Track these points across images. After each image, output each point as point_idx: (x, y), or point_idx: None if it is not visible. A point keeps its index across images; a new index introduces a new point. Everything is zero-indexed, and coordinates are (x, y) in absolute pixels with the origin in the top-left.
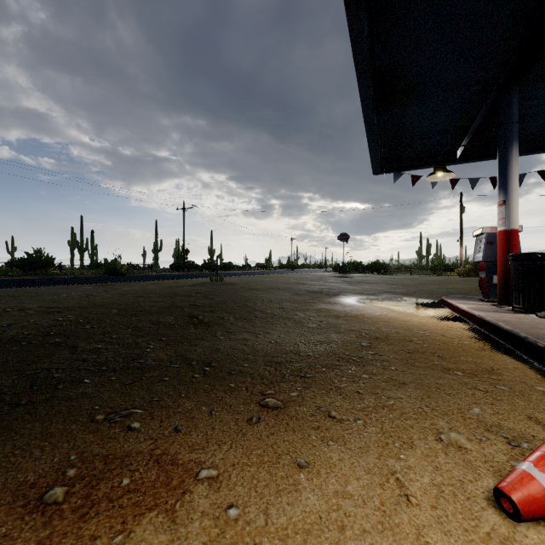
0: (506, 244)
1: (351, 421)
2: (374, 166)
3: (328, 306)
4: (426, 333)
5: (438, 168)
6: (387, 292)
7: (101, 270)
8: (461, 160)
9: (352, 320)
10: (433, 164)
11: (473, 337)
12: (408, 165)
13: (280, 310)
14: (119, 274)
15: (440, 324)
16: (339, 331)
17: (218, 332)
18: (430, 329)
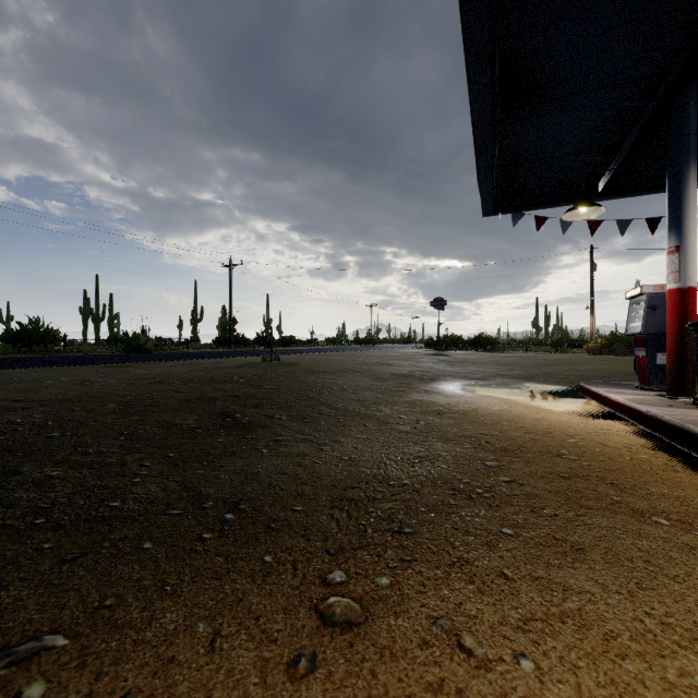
0: (680, 309)
1: (507, 663)
2: (484, 204)
3: (424, 396)
4: (577, 441)
5: (580, 200)
6: (500, 376)
7: (119, 346)
8: (603, 195)
9: (463, 419)
10: (566, 201)
11: (646, 446)
12: (531, 203)
13: (356, 403)
14: (143, 351)
15: (590, 423)
16: (446, 438)
17: (261, 441)
18: (580, 434)
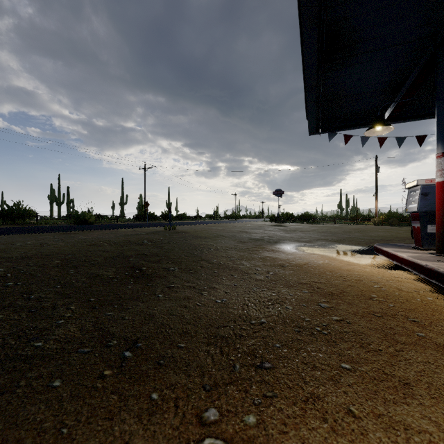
0: None
1: None
2: (310, 126)
3: (271, 254)
4: (381, 287)
5: (377, 122)
6: (320, 239)
7: (72, 220)
8: (389, 121)
9: (299, 270)
10: (364, 125)
11: (428, 290)
12: (340, 126)
13: (226, 259)
14: (88, 223)
15: (385, 273)
16: (289, 285)
17: (158, 288)
18: (382, 281)
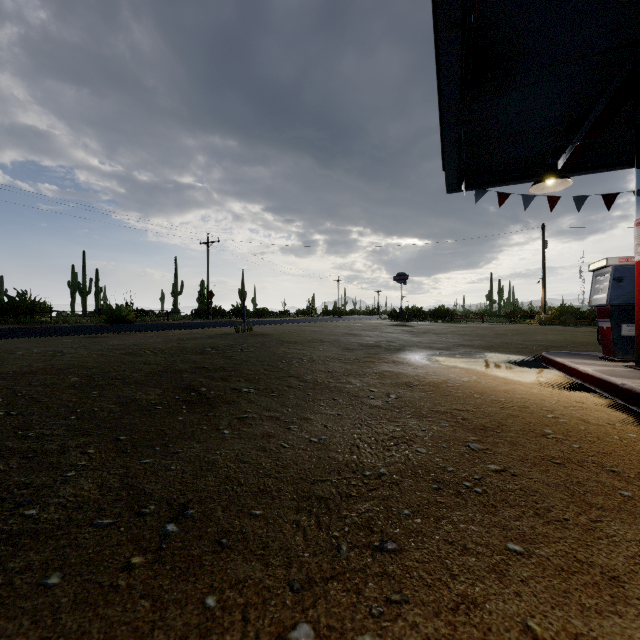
0: None
1: None
2: (448, 180)
3: (392, 367)
4: (558, 417)
5: (548, 173)
6: (463, 346)
7: (102, 317)
8: (563, 172)
9: (434, 392)
10: (527, 178)
11: (628, 422)
12: (493, 180)
13: (326, 375)
14: (125, 322)
15: (562, 396)
16: (420, 414)
17: (223, 420)
18: (558, 409)
